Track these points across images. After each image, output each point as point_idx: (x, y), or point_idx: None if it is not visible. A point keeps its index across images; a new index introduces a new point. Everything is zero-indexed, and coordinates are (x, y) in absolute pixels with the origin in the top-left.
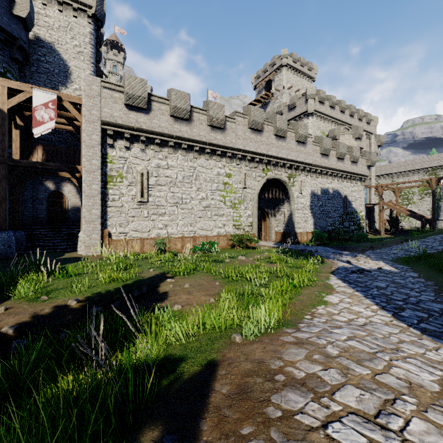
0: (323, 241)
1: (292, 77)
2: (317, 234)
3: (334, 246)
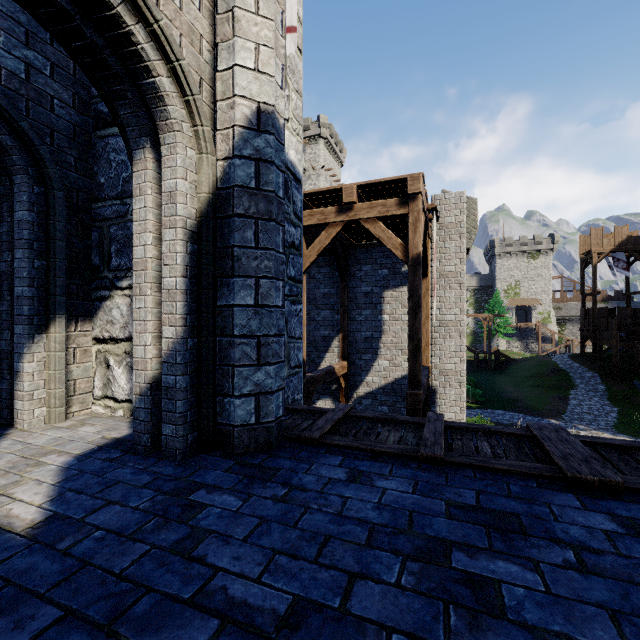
0: (476, 398)
1: (328, 156)
2: (470, 391)
3: (500, 406)
